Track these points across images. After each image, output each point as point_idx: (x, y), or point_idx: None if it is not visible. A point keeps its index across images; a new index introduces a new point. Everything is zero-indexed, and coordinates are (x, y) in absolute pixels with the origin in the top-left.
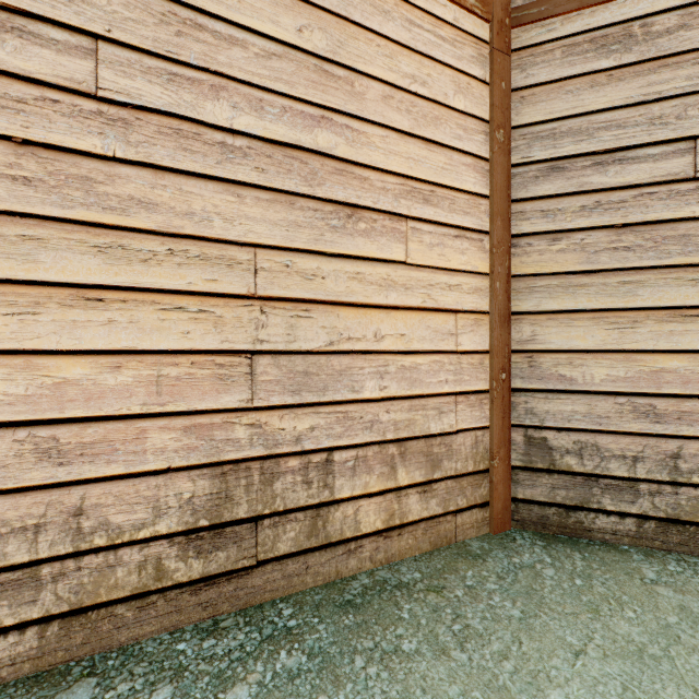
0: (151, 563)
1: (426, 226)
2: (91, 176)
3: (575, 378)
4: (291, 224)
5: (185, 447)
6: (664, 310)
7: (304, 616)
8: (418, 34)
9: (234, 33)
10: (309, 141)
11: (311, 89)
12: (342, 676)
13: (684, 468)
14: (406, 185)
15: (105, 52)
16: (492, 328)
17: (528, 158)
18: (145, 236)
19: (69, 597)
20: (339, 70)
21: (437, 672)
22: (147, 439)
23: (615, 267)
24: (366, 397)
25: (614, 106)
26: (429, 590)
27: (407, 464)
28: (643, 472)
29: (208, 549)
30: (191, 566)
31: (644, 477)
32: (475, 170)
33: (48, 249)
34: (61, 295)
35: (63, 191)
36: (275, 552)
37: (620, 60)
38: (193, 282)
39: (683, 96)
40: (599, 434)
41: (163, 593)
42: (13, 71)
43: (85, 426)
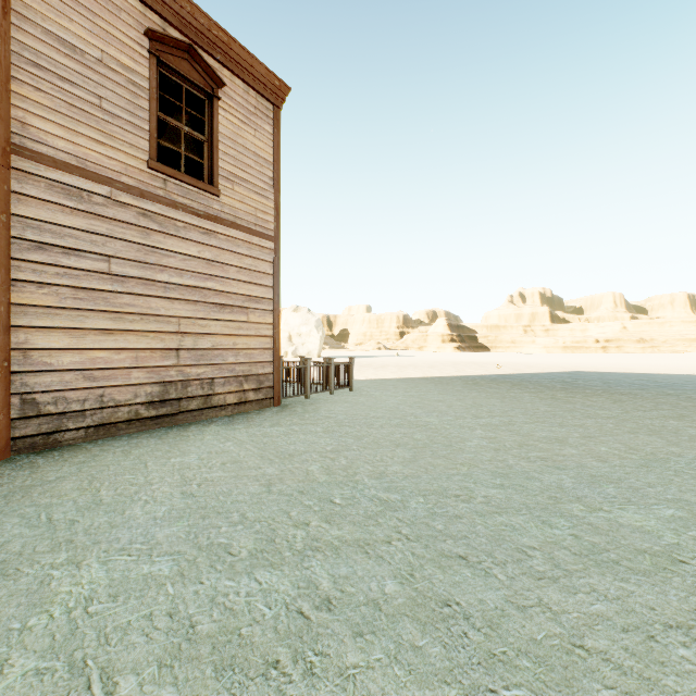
0: None
1: None
2: None
3: (54, 363)
4: None
5: None
6: (98, 330)
7: None
8: None
9: None
10: None
11: None
12: None
13: (106, 400)
14: None
15: None
16: None
17: (24, 236)
18: None
19: None
20: None
21: None
22: None
23: (75, 307)
24: None
25: (75, 227)
26: None
27: None
28: (89, 406)
29: None
30: None
31: (89, 408)
32: None
33: None
34: None
35: None
36: None
37: (78, 206)
38: None
39: (106, 236)
40: (67, 391)
41: None
42: None
43: None
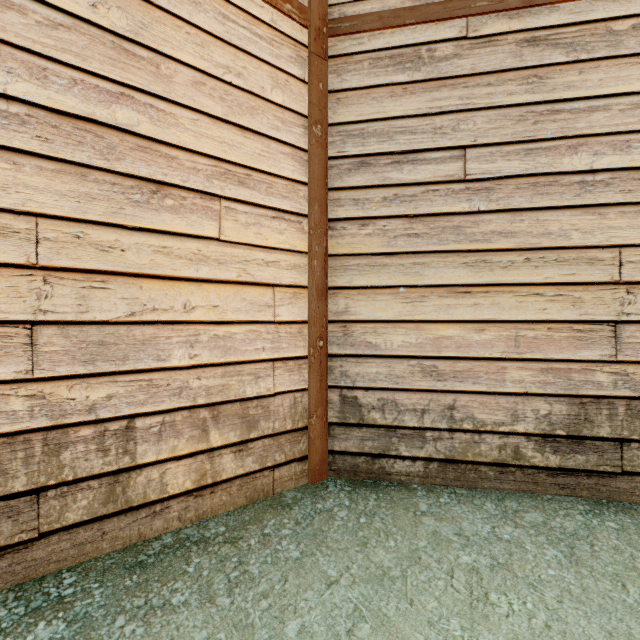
0: None
1: (242, 206)
2: None
3: (379, 344)
4: (83, 196)
5: None
6: (444, 287)
7: (85, 583)
8: (233, 28)
9: None
10: (106, 116)
11: (109, 65)
12: (95, 638)
13: (457, 417)
14: (220, 167)
15: None
16: (310, 301)
17: (343, 153)
18: None
19: None
20: (142, 50)
21: (194, 620)
22: None
23: (409, 250)
24: (174, 365)
25: (408, 115)
26: (226, 542)
27: (221, 426)
28: (429, 422)
29: None
30: None
31: (430, 426)
32: (294, 159)
33: None
34: None
35: None
36: (63, 522)
37: (413, 77)
38: None
39: (457, 112)
40: (397, 391)
41: None
42: None
43: None
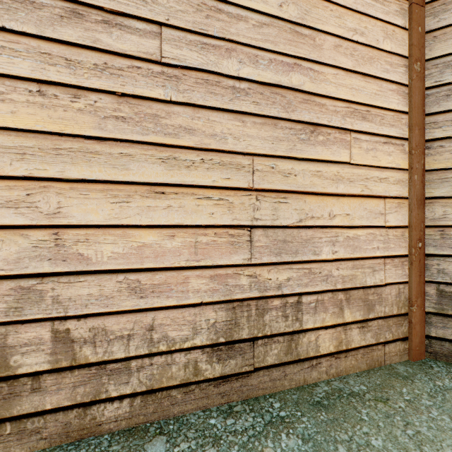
0: (191, 364)
1: (363, 136)
2: (157, 114)
3: None
4: (274, 139)
5: (210, 289)
6: None
7: (289, 409)
8: None
9: (240, 12)
10: (286, 81)
11: (288, 45)
12: None
13: None
14: (350, 107)
15: (165, 34)
16: (411, 209)
17: (439, 82)
18: (188, 151)
19: (146, 382)
20: (305, 30)
21: None
22: (189, 283)
23: None
24: (323, 258)
25: None
26: (377, 400)
27: (351, 307)
28: None
29: (224, 358)
30: (214, 368)
31: None
32: (398, 94)
33: (134, 161)
34: (142, 190)
35: (143, 124)
36: (265, 362)
37: None
38: (216, 180)
39: None
40: None
41: (198, 384)
42: (116, 51)
43: (154, 273)
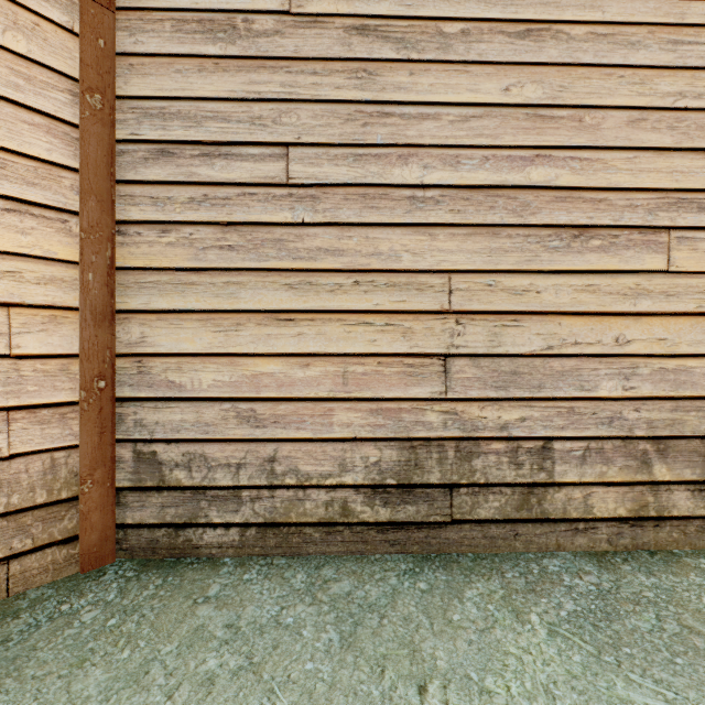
0: None
1: None
2: None
3: (184, 384)
4: None
5: None
6: (263, 313)
7: None
8: None
9: None
10: None
11: None
12: None
13: (279, 470)
14: None
15: None
16: (80, 327)
17: (137, 136)
18: None
19: None
20: None
21: None
22: None
23: (221, 266)
24: None
25: (221, 97)
26: None
27: None
28: (246, 479)
29: None
30: None
31: (247, 484)
32: (52, 134)
33: None
34: None
35: None
36: None
37: (226, 50)
38: None
39: (278, 101)
40: (207, 443)
41: None
42: None
43: None
